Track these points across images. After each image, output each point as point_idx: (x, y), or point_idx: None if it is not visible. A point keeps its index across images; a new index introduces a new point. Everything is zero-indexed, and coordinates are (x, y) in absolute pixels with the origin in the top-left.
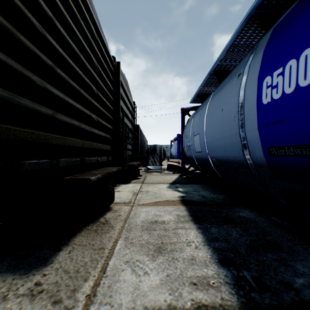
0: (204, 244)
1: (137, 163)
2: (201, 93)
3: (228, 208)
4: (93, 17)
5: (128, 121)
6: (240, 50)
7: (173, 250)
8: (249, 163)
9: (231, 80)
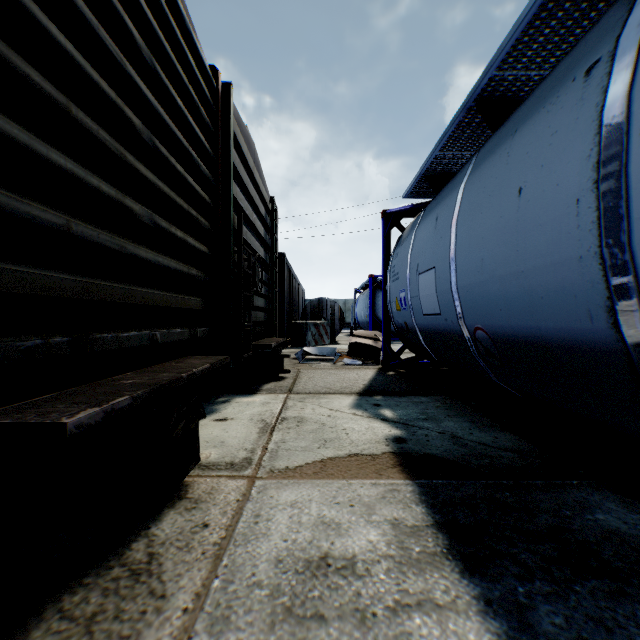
0: None
1: (277, 343)
2: (435, 170)
3: (547, 489)
4: None
5: (256, 241)
6: (566, 23)
7: None
8: (637, 354)
9: (553, 96)
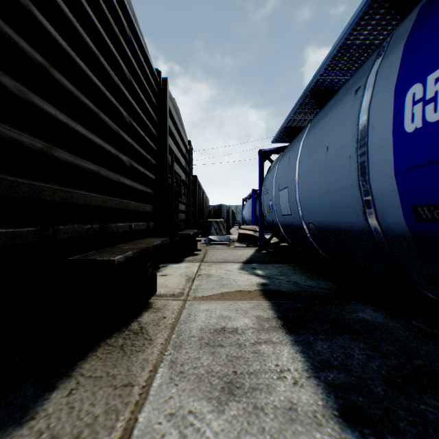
0: (308, 375)
1: (193, 232)
2: (290, 127)
3: (338, 304)
4: (123, 0)
5: (180, 169)
6: (355, 55)
7: (254, 389)
8: (375, 233)
9: (343, 100)
